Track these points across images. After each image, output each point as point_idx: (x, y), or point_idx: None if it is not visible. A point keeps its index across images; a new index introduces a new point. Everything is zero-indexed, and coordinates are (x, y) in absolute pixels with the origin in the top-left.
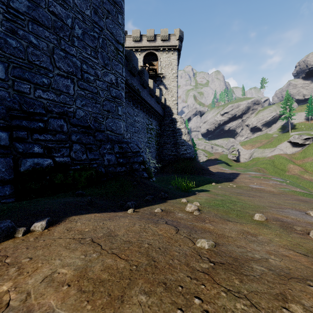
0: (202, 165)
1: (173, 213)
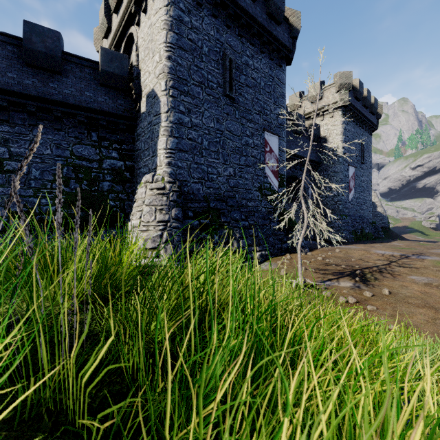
0: (397, 233)
1: None
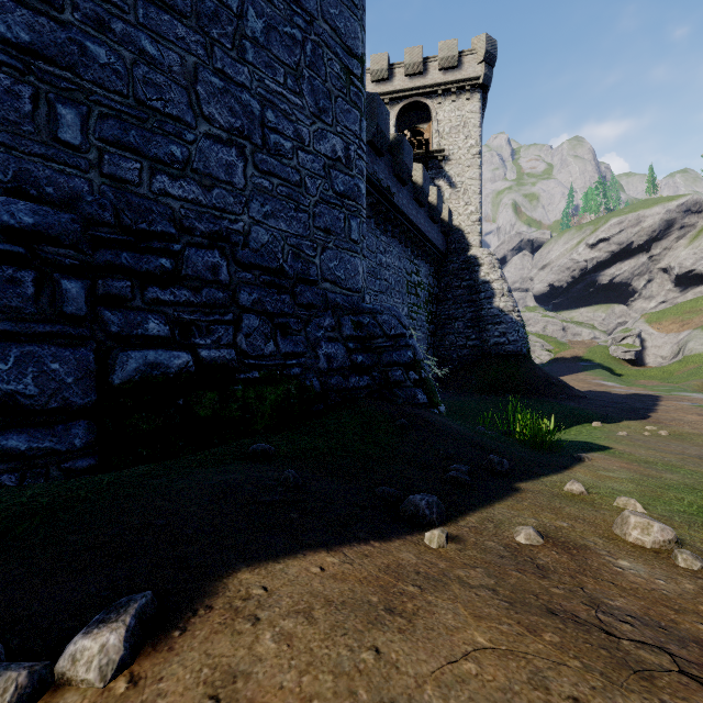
0: (548, 373)
1: (595, 556)
